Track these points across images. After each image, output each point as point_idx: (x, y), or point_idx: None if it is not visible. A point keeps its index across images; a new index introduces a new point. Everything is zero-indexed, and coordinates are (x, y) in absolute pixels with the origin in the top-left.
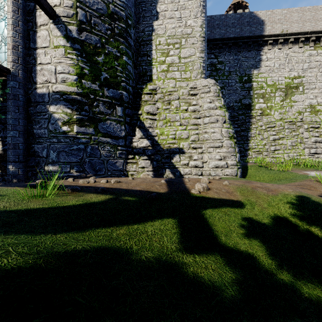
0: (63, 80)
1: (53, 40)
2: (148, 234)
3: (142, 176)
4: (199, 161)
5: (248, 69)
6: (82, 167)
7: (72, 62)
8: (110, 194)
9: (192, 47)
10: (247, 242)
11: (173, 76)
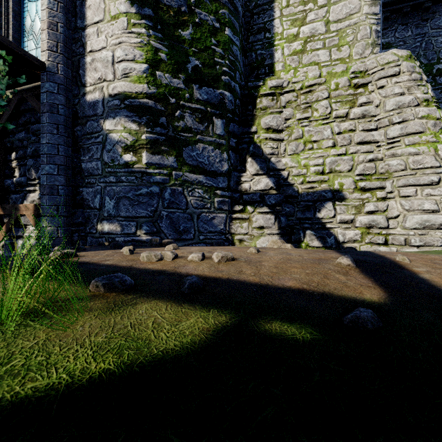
0: (125, 73)
1: (110, 7)
2: None
3: (270, 244)
4: (380, 215)
5: None
6: (156, 225)
7: (140, 40)
8: (220, 306)
9: None
10: None
11: (315, 60)
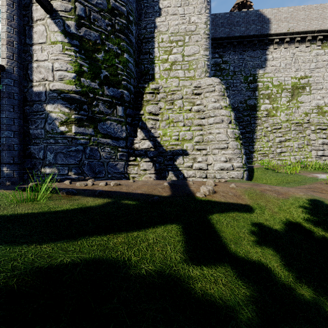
0: (61, 77)
1: (50, 36)
2: (149, 243)
3: (144, 178)
4: (204, 163)
5: (254, 68)
6: (81, 169)
7: (70, 59)
8: (109, 197)
9: (196, 45)
10: (259, 251)
11: (177, 75)
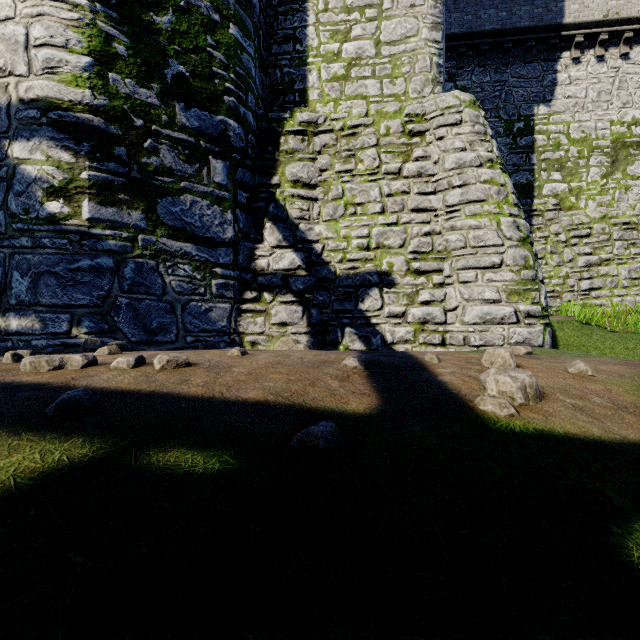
0: (49, 66)
1: None
2: None
3: (278, 345)
4: (436, 306)
5: (526, 104)
6: (109, 320)
7: (77, 17)
8: (95, 432)
9: (410, 15)
10: None
11: (362, 91)
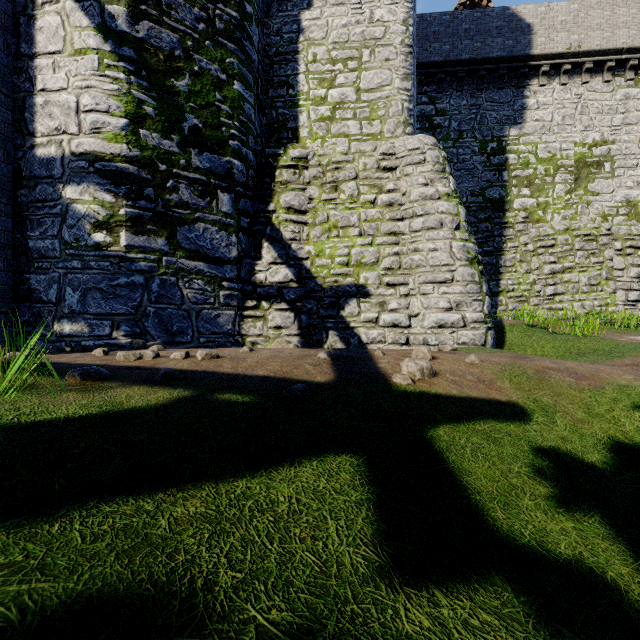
0: (95, 127)
1: (73, 36)
2: (277, 514)
3: (275, 345)
4: (403, 313)
5: (499, 126)
6: (140, 325)
7: (117, 88)
8: (187, 386)
9: (385, 67)
10: (571, 527)
11: (345, 131)
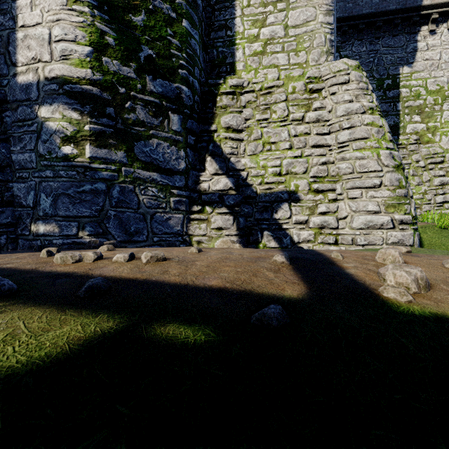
0: (64, 54)
1: None
2: None
3: (220, 244)
4: (331, 216)
5: (394, 66)
6: (102, 226)
7: (82, 20)
8: (114, 310)
9: (310, 5)
10: None
11: (274, 62)
